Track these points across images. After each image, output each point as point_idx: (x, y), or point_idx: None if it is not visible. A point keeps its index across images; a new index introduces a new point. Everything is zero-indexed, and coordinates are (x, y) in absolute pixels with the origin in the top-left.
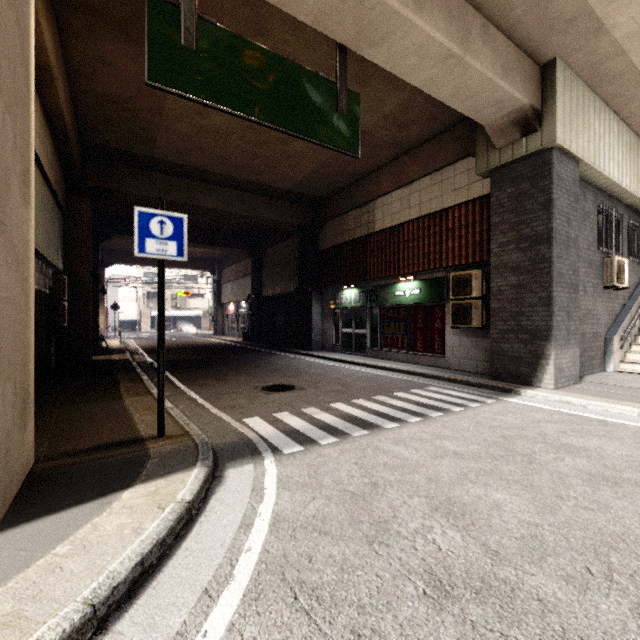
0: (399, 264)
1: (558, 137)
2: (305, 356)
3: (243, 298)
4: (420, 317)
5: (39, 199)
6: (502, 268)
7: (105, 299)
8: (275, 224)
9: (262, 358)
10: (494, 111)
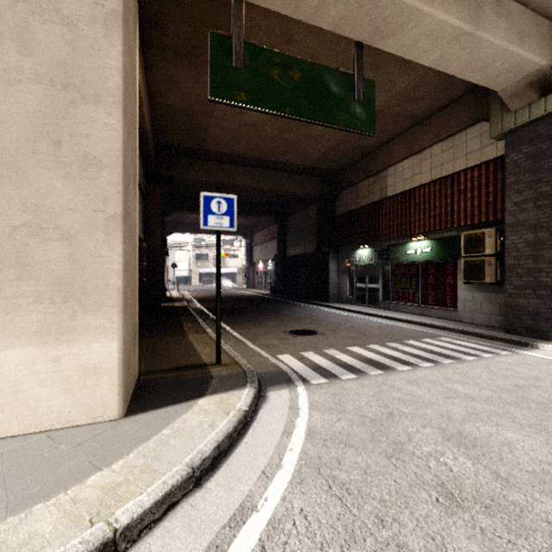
0: (410, 225)
1: None
2: (323, 307)
3: (270, 258)
4: (431, 273)
5: None
6: (518, 226)
7: (166, 260)
8: (297, 195)
9: (287, 308)
10: (509, 76)
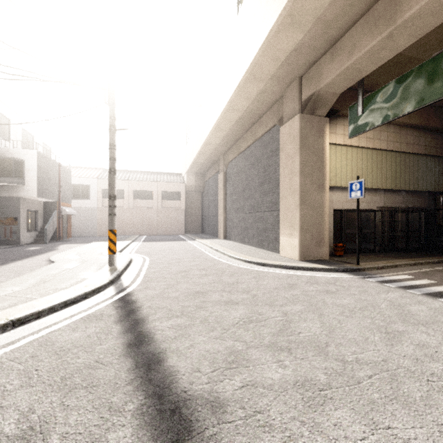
0: None
1: None
2: None
3: None
4: None
5: (401, 166)
6: None
7: None
8: None
9: None
10: None
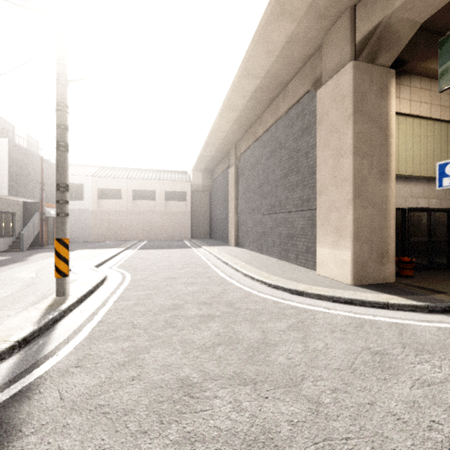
0: None
1: None
2: None
3: None
4: None
5: None
6: None
7: None
8: None
9: None
10: None
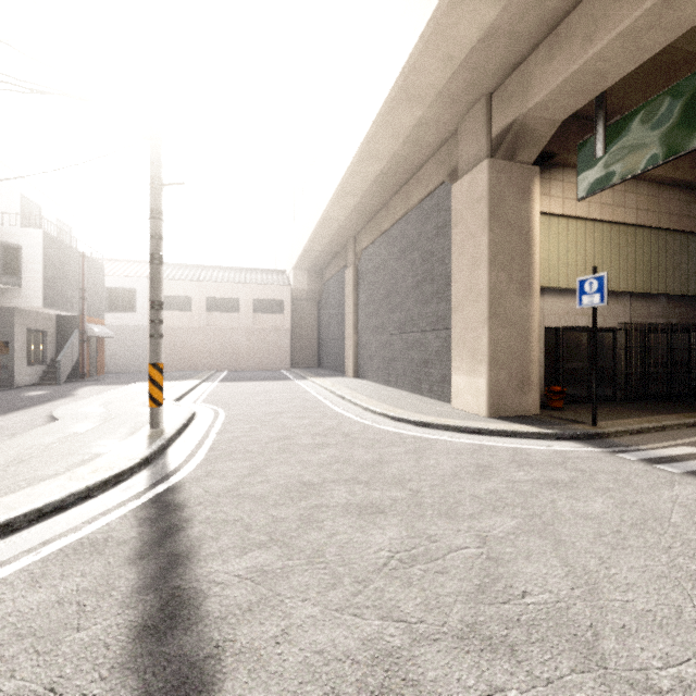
0: None
1: None
2: None
3: None
4: None
5: (660, 252)
6: None
7: None
8: None
9: None
10: None
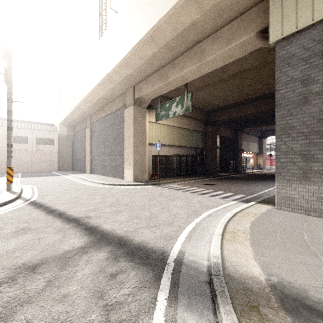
0: None
1: (272, 37)
2: None
3: None
4: None
5: (183, 135)
6: None
7: None
8: None
9: (268, 180)
10: (250, 45)
